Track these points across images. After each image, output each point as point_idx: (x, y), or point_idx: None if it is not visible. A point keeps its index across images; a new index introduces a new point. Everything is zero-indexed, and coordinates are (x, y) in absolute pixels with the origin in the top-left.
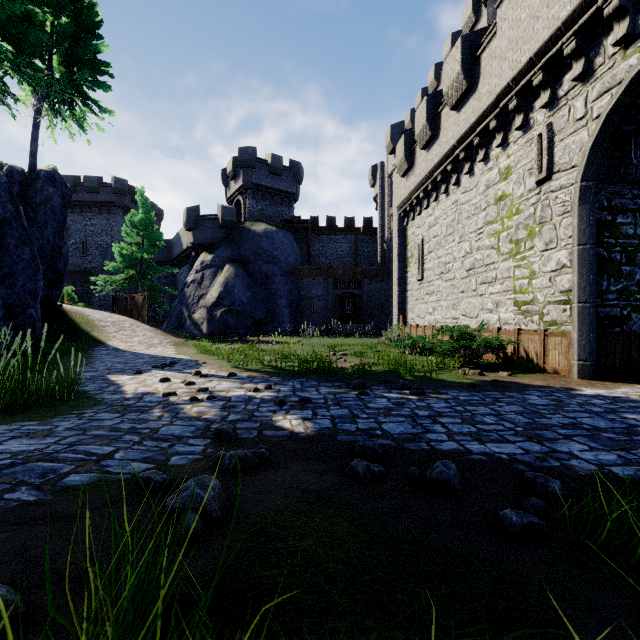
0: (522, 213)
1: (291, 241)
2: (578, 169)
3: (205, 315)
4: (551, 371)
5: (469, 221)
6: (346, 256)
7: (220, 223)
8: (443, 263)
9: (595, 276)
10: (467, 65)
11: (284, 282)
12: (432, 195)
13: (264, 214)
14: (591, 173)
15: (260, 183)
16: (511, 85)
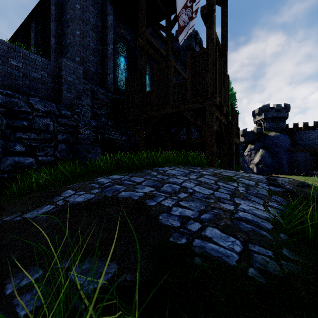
0: None
1: (286, 138)
2: None
3: (254, 166)
4: None
5: None
6: (314, 139)
7: (255, 134)
8: None
9: None
10: None
11: (284, 154)
12: None
13: (272, 127)
14: None
15: (271, 116)
16: None
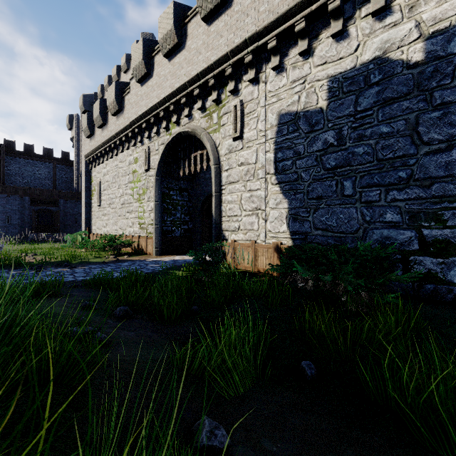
0: (141, 182)
1: None
2: (155, 171)
3: None
4: (149, 254)
5: (122, 178)
6: (45, 179)
7: None
8: (111, 198)
9: (161, 214)
10: (118, 98)
11: None
12: (106, 156)
13: None
14: (159, 174)
15: None
16: (135, 121)
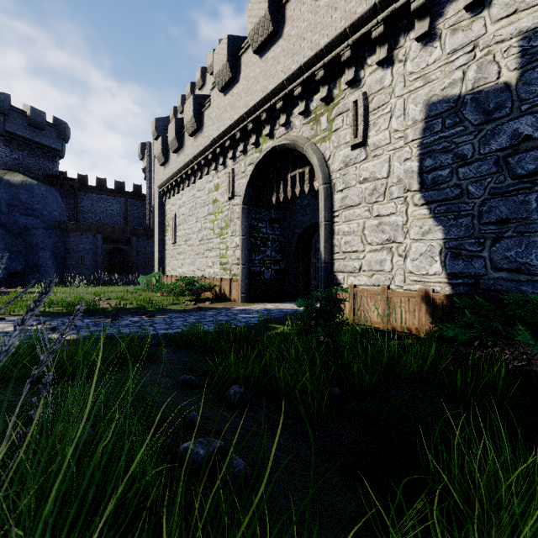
0: (223, 213)
1: (56, 196)
2: (241, 198)
3: None
4: (233, 300)
5: (201, 210)
6: (116, 215)
7: None
8: (187, 234)
9: (248, 252)
10: (197, 114)
11: (48, 235)
12: (181, 185)
13: (21, 164)
14: (246, 201)
15: (16, 132)
16: (217, 140)
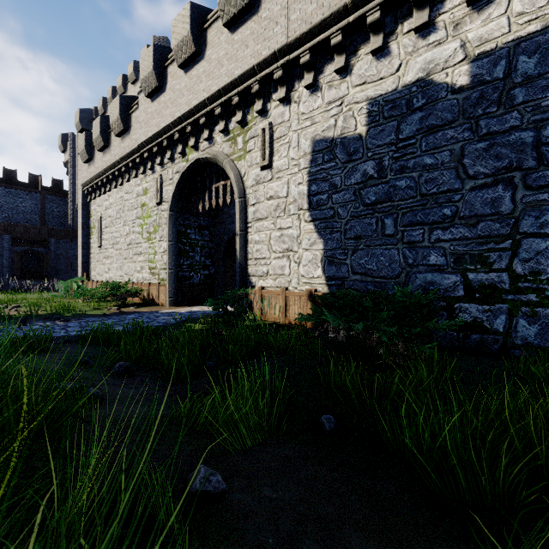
0: (152, 218)
1: None
2: (168, 204)
3: None
4: (161, 304)
5: (129, 213)
6: (30, 212)
7: None
8: (115, 237)
9: (176, 257)
10: (124, 115)
11: None
12: (108, 186)
13: None
14: (173, 208)
15: None
16: (145, 144)
